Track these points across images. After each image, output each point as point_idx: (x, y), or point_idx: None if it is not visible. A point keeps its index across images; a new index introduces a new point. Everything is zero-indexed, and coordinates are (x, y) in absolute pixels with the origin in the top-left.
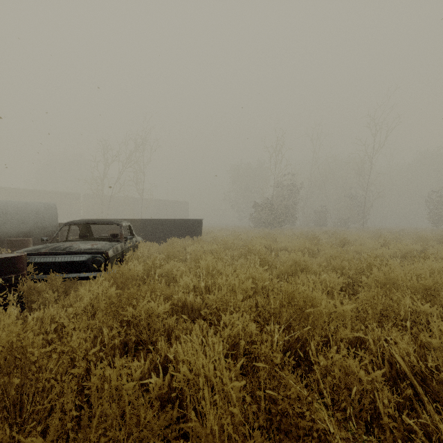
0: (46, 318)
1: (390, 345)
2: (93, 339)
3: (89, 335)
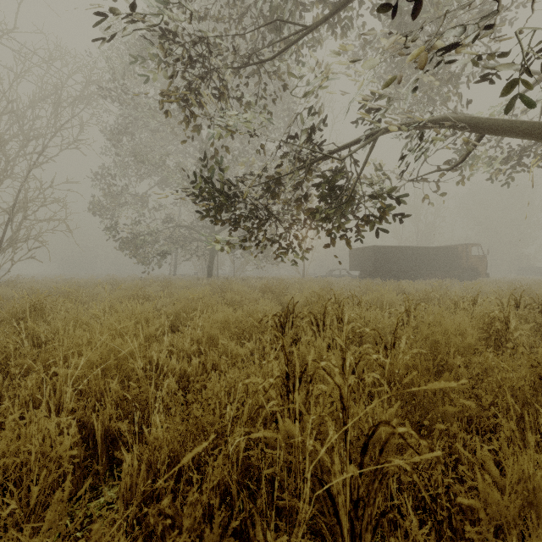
0: None
1: None
2: None
3: None
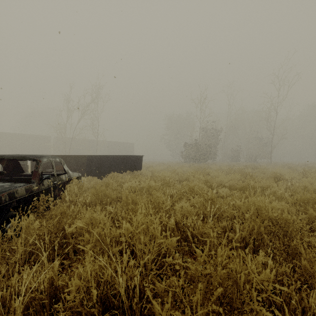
0: None
1: None
2: None
3: None
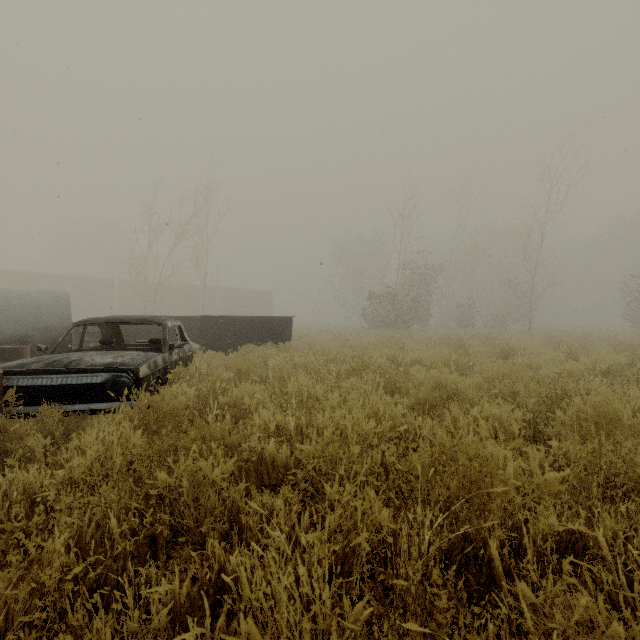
0: (15, 490)
1: (634, 547)
2: (95, 530)
3: (88, 522)
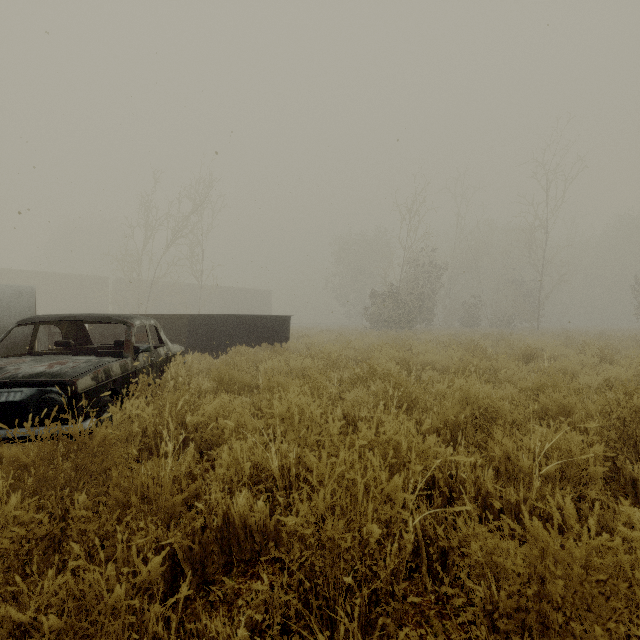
0: None
1: None
2: None
3: None
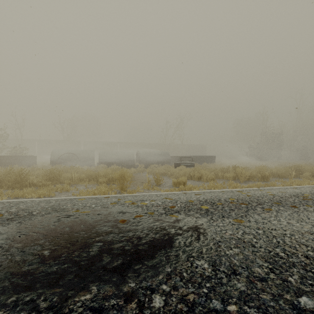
0: None
1: None
2: None
3: None
